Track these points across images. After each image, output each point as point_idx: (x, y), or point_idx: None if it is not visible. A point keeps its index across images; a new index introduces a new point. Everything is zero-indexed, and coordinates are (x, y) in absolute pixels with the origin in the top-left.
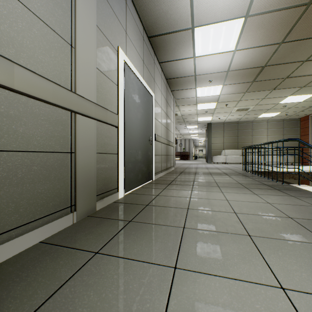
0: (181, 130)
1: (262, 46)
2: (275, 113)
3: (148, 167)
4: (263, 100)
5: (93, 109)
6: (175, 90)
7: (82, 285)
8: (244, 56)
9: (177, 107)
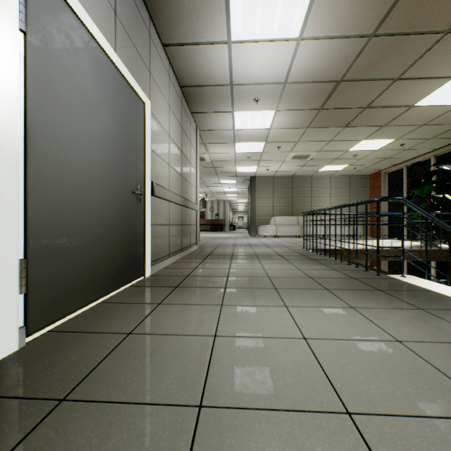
0: (212, 187)
1: (343, 36)
2: (342, 165)
3: (132, 252)
4: (329, 143)
5: None
6: (199, 112)
7: None
8: (314, 55)
9: (204, 147)
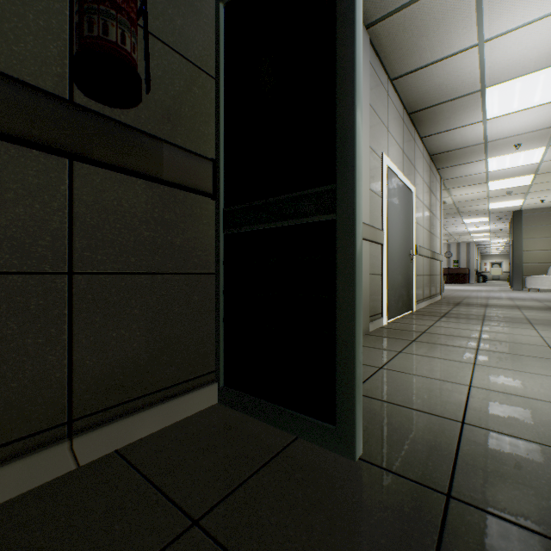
0: (451, 228)
1: None
2: None
3: (408, 293)
4: None
5: (369, 232)
6: (445, 167)
7: (405, 361)
8: None
9: (446, 192)
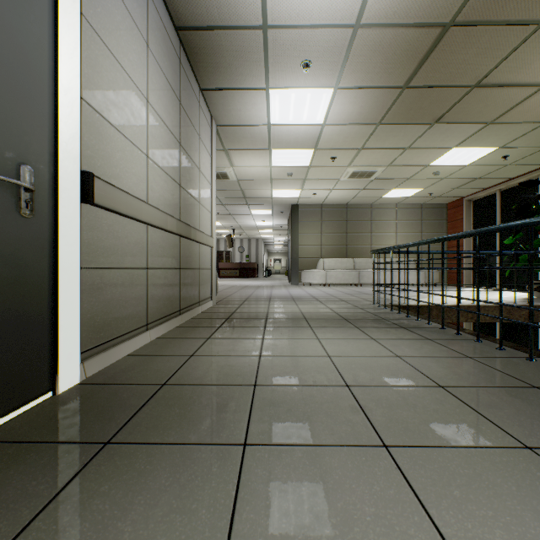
0: (241, 219)
1: None
2: (414, 189)
3: None
4: (405, 152)
5: None
6: (213, 89)
7: None
8: None
9: (226, 156)
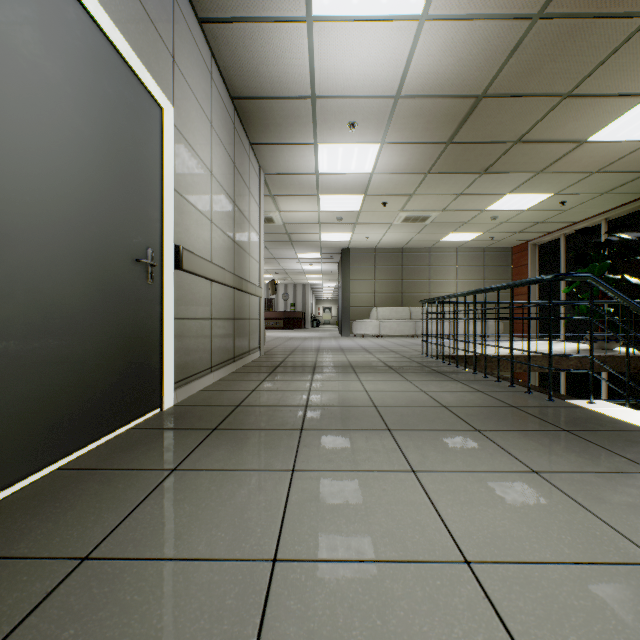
0: (286, 264)
1: (492, 17)
2: (474, 233)
3: (136, 367)
4: (458, 198)
5: None
6: (263, 143)
7: None
8: (444, 49)
9: (272, 201)
